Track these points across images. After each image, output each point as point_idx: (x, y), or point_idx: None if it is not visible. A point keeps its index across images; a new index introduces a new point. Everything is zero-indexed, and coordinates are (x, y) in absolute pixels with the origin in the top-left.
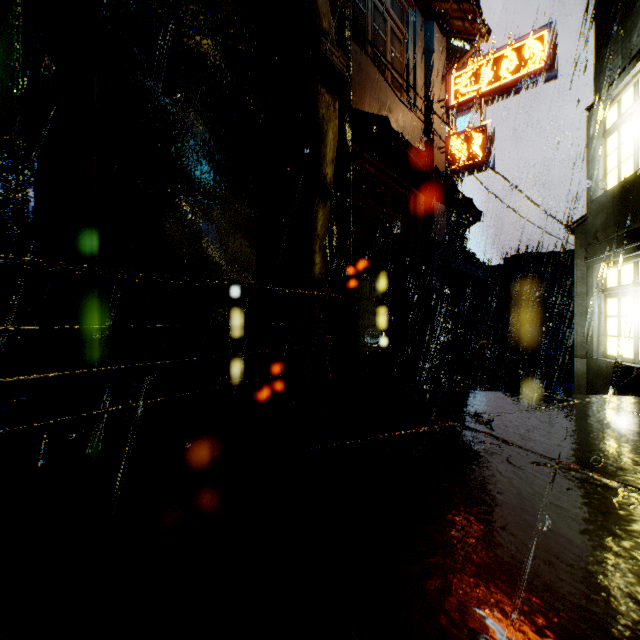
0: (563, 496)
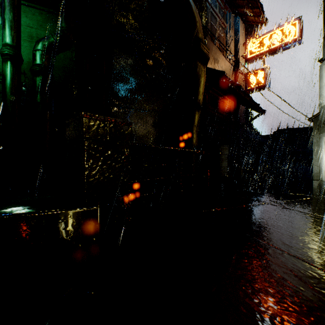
0: (316, 222)
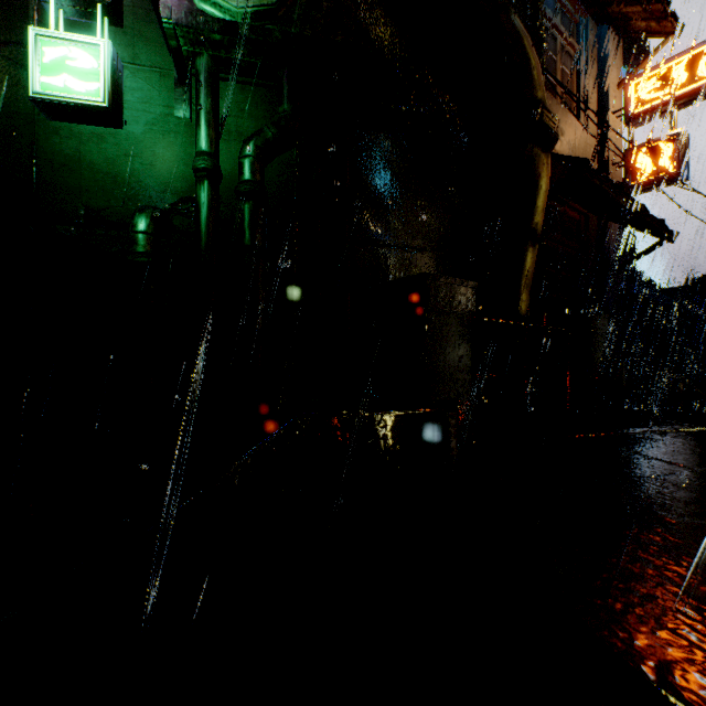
0: None
